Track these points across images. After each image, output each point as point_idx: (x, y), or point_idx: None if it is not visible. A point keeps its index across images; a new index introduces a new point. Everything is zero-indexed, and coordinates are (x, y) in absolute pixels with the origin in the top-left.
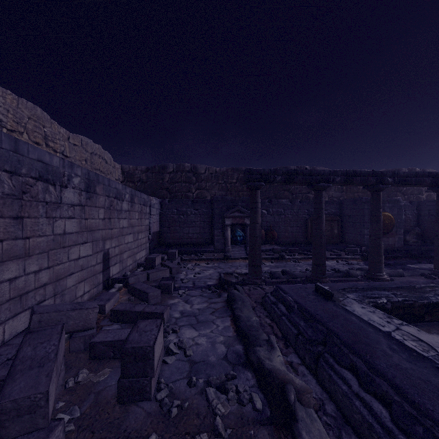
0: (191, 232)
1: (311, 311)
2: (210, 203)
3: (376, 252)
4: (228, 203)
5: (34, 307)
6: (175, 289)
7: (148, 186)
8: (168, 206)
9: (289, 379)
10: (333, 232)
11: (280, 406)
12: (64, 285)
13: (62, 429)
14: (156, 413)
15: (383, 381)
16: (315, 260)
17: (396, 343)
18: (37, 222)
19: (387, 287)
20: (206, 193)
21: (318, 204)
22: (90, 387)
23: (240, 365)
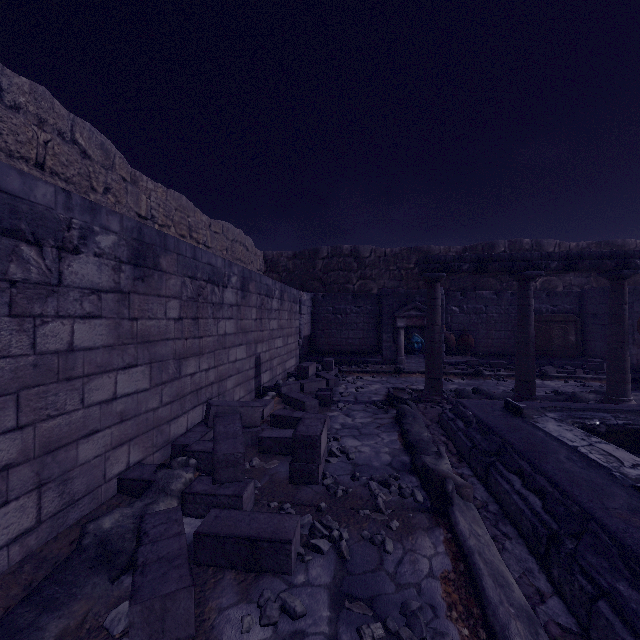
0: (352, 337)
1: (490, 424)
2: (377, 298)
3: (617, 366)
4: (402, 298)
5: (209, 401)
6: (333, 403)
7: (296, 277)
8: (322, 303)
9: (450, 477)
10: (566, 340)
11: (440, 497)
12: (225, 387)
13: (253, 486)
14: (323, 493)
15: (542, 477)
16: (518, 375)
17: (578, 455)
18: (207, 323)
19: (609, 409)
20: (372, 283)
21: (523, 300)
22: (264, 471)
23: (405, 472)
